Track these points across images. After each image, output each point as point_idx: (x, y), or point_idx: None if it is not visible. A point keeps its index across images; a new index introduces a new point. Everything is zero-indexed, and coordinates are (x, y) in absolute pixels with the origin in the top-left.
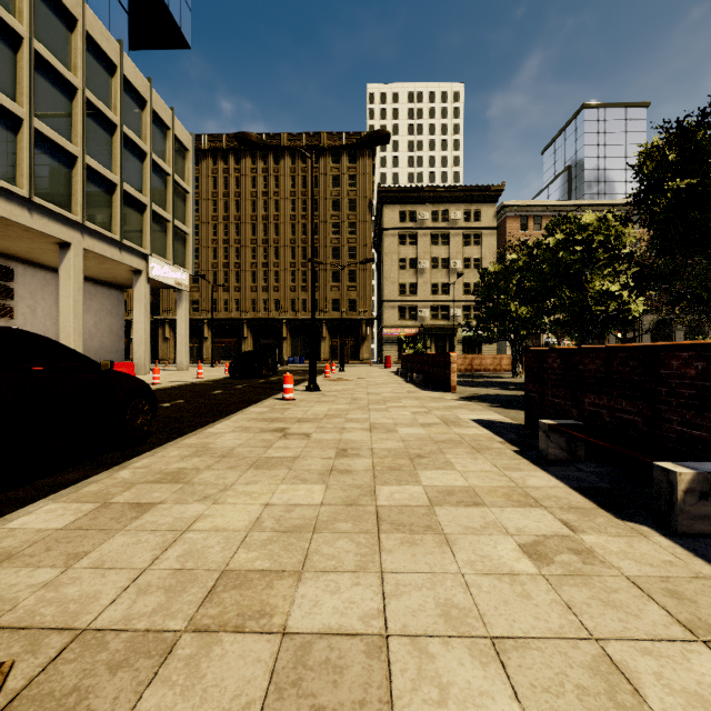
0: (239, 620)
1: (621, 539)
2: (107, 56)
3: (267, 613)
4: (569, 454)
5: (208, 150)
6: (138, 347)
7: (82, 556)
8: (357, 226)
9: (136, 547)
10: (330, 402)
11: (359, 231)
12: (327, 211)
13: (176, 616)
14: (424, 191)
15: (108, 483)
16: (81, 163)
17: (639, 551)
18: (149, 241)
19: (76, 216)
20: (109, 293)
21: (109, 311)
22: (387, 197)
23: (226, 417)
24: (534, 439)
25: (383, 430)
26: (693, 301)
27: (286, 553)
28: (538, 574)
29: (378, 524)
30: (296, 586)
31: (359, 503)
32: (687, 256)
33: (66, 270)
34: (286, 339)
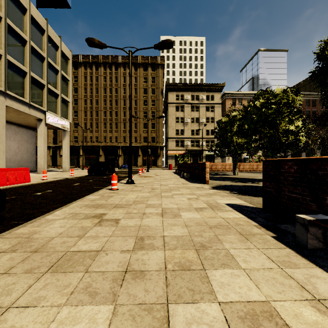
0: None
1: None
2: (20, 3)
3: None
4: (324, 244)
5: (82, 63)
6: (40, 159)
7: None
8: (155, 101)
9: None
10: (138, 191)
11: (156, 104)
12: (141, 94)
13: None
14: (188, 85)
15: None
16: (4, 59)
17: None
18: (46, 104)
19: (1, 87)
20: (26, 131)
21: (26, 141)
22: (170, 88)
23: (69, 203)
24: (278, 222)
25: (171, 215)
26: None
27: None
28: None
29: None
30: None
31: None
32: None
33: None
34: (121, 156)
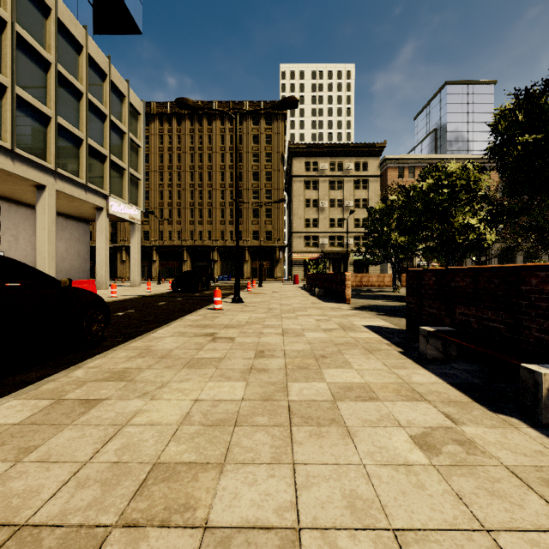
0: (165, 514)
1: (496, 430)
2: (75, 38)
3: (191, 507)
4: (444, 355)
5: (156, 114)
6: (100, 267)
7: (32, 450)
8: (272, 174)
9: (80, 440)
10: (251, 311)
11: (274, 178)
12: (249, 162)
13: (108, 510)
14: (324, 147)
15: (64, 382)
16: (54, 123)
17: (513, 442)
18: (109, 185)
19: (50, 164)
20: (77, 226)
21: (77, 240)
22: (295, 151)
23: (167, 323)
24: (415, 341)
25: (293, 334)
26: (537, 232)
27: (210, 446)
28: (429, 465)
29: (290, 418)
30: (218, 478)
31: (274, 399)
32: (533, 195)
33: (42, 207)
34: (217, 261)
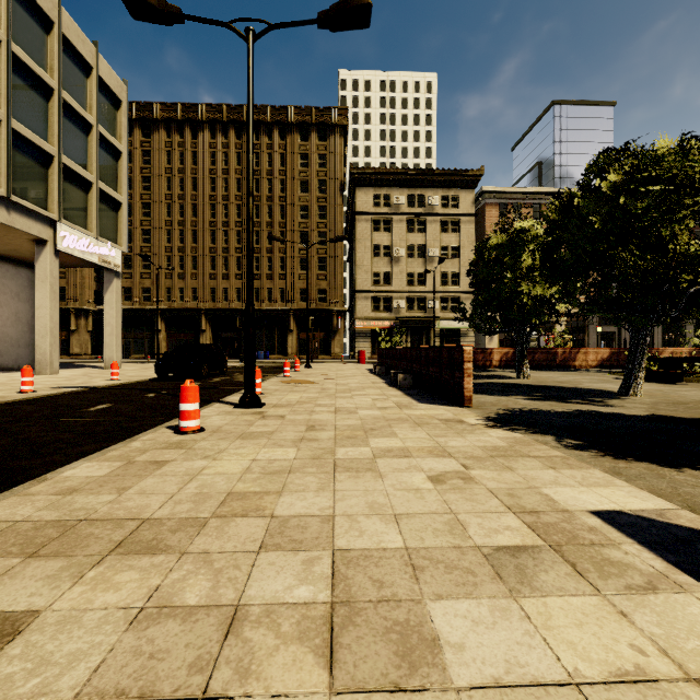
0: None
1: None
2: None
3: None
4: None
5: (161, 121)
6: (41, 339)
7: None
8: (327, 209)
9: None
10: (263, 438)
11: (330, 215)
12: (294, 192)
13: None
14: (400, 174)
15: None
16: None
17: None
18: (57, 203)
19: None
20: (15, 272)
21: (15, 294)
22: (360, 179)
23: None
24: None
25: (383, 640)
26: None
27: None
28: None
29: None
30: None
31: None
32: None
33: None
34: None
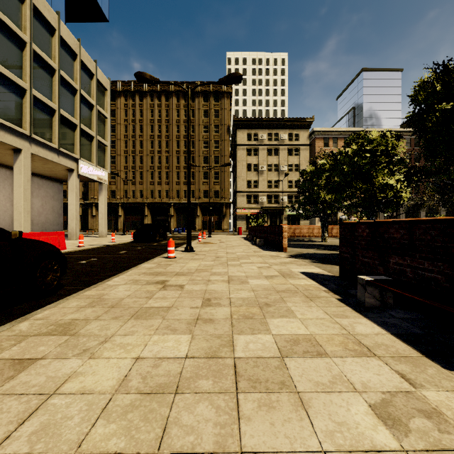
0: None
1: None
2: (48, 22)
3: None
4: (381, 303)
5: (121, 91)
6: (71, 221)
7: None
8: (219, 142)
9: None
10: (200, 259)
11: (221, 146)
12: (200, 133)
13: None
14: (263, 121)
15: (4, 336)
16: (29, 94)
17: None
18: (79, 149)
19: (25, 130)
20: (52, 185)
21: (52, 197)
22: (239, 124)
23: (124, 271)
24: (349, 288)
25: (238, 282)
26: (450, 189)
27: (144, 425)
28: (401, 451)
29: (236, 381)
30: None
31: (219, 355)
32: (449, 157)
33: (18, 168)
34: (173, 216)
